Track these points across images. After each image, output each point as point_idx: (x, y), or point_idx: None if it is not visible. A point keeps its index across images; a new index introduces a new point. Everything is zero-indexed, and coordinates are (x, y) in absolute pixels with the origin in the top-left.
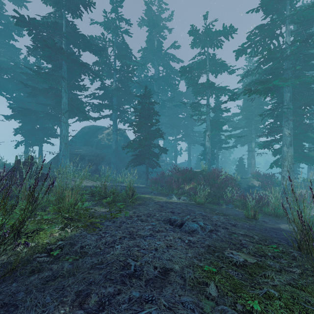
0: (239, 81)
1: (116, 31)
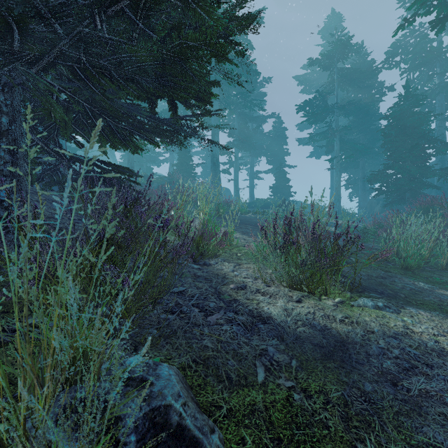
0: None
1: None
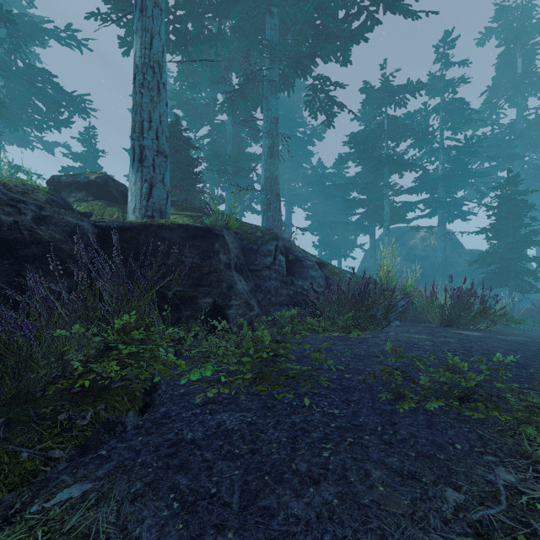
0: None
1: (445, 92)
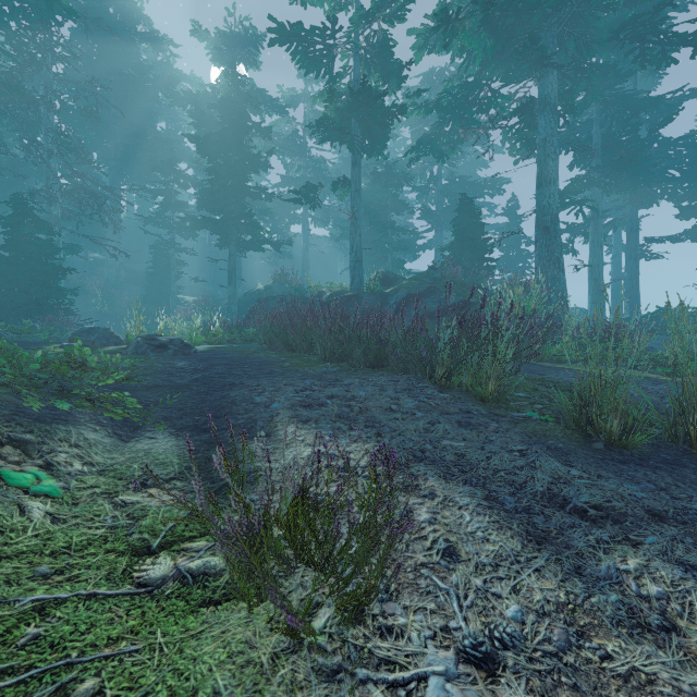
0: None
1: None
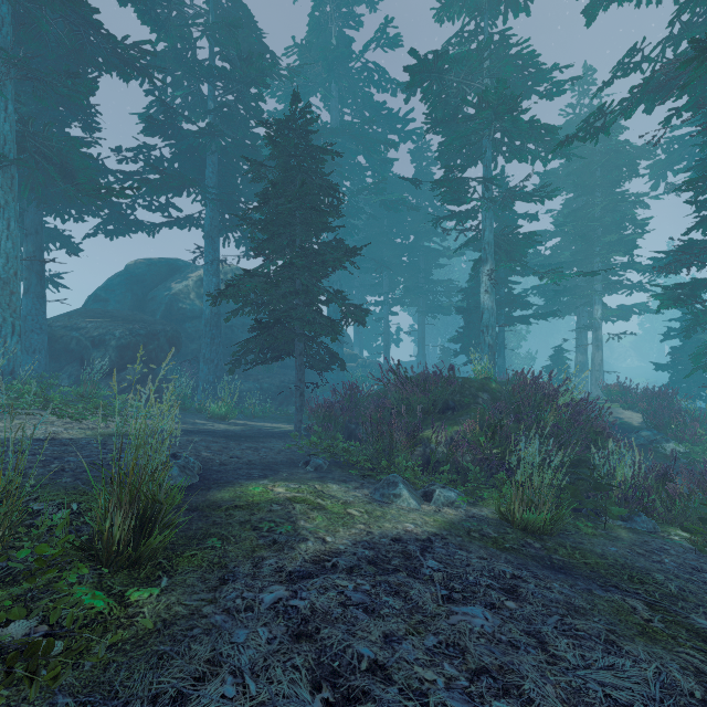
0: (597, 89)
1: None
